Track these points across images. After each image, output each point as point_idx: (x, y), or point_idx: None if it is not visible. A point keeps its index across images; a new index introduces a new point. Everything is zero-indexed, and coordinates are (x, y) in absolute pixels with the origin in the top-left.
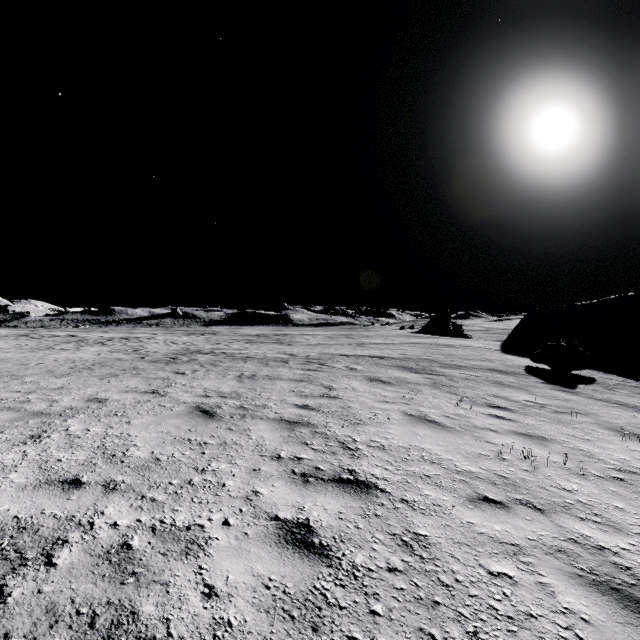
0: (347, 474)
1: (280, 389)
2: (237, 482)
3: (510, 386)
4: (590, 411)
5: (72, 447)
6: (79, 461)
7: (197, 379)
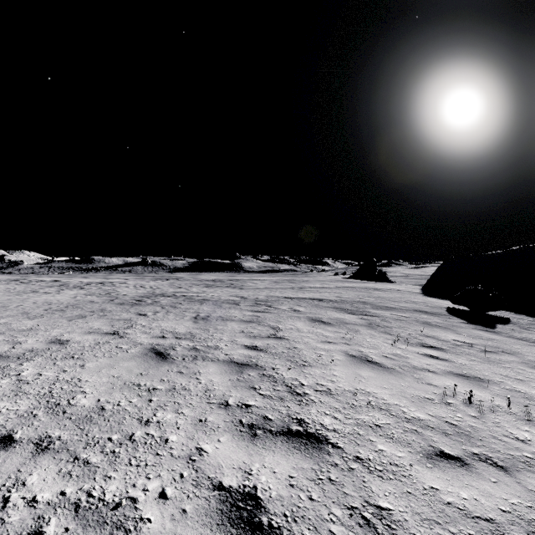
0: (296, 425)
1: (231, 330)
2: (181, 437)
3: (437, 326)
4: (514, 350)
5: (17, 395)
6: (19, 412)
7: (156, 320)
